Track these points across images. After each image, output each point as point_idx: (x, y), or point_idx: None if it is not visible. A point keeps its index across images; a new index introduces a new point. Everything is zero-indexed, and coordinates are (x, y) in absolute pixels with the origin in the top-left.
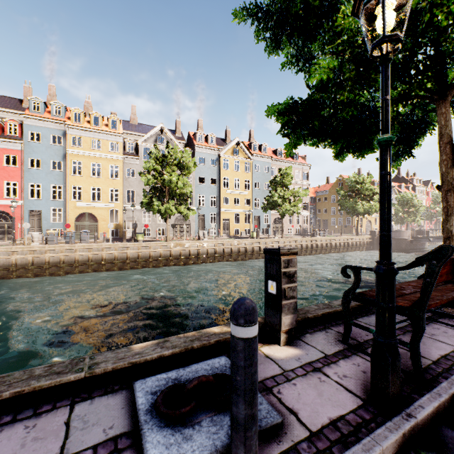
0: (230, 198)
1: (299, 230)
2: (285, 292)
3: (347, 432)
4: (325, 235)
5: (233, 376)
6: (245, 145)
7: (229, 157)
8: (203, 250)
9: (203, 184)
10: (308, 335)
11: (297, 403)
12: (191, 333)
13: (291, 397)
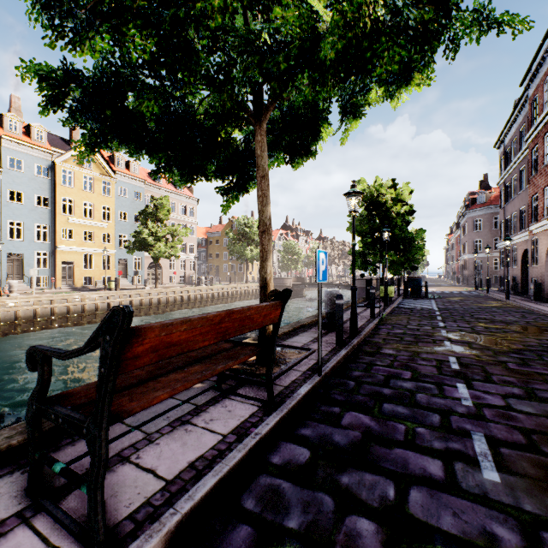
0: (77, 231)
1: (185, 278)
2: None
3: None
4: (214, 283)
5: None
6: (105, 156)
7: (74, 169)
8: (7, 314)
9: (19, 204)
10: None
11: None
12: None
13: None
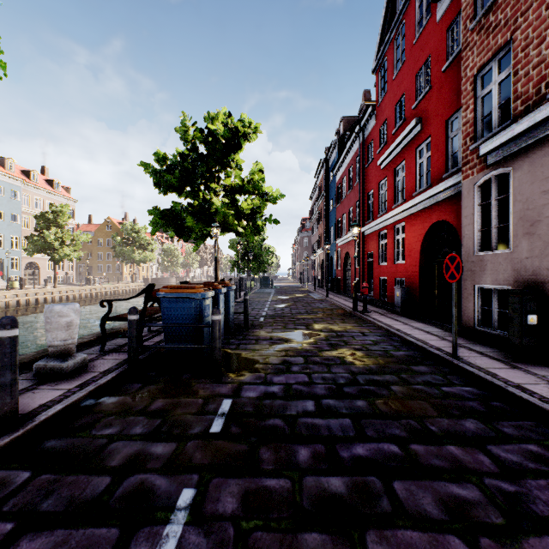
0: None
1: (63, 279)
2: None
3: None
4: (102, 283)
5: None
6: None
7: None
8: None
9: None
10: None
11: None
12: None
13: None
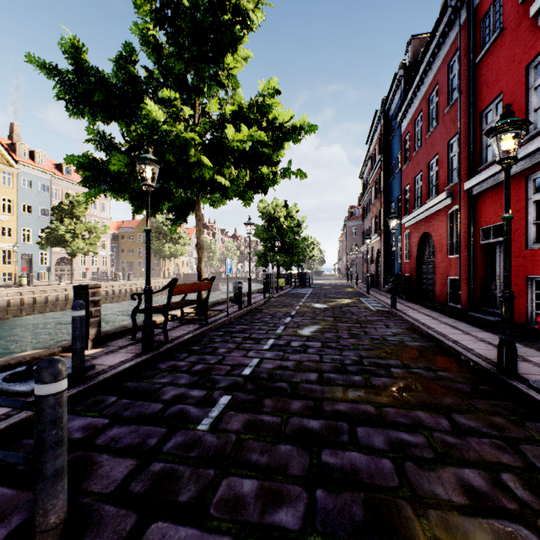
0: None
1: (97, 274)
2: (92, 313)
3: (128, 361)
4: (131, 279)
5: (74, 333)
6: (3, 143)
7: None
8: None
9: None
10: (109, 342)
11: (103, 362)
12: (1, 359)
13: (99, 362)
